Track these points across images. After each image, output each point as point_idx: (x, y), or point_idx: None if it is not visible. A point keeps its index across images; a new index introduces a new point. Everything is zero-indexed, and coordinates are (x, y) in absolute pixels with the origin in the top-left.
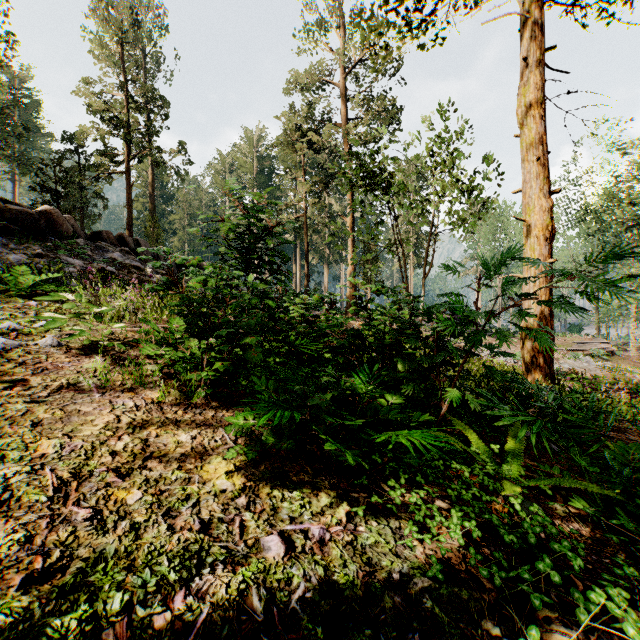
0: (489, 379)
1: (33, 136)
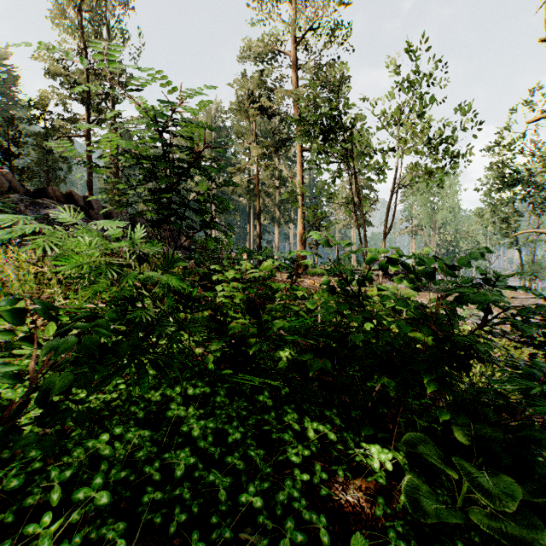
0: (493, 367)
1: (11, 108)
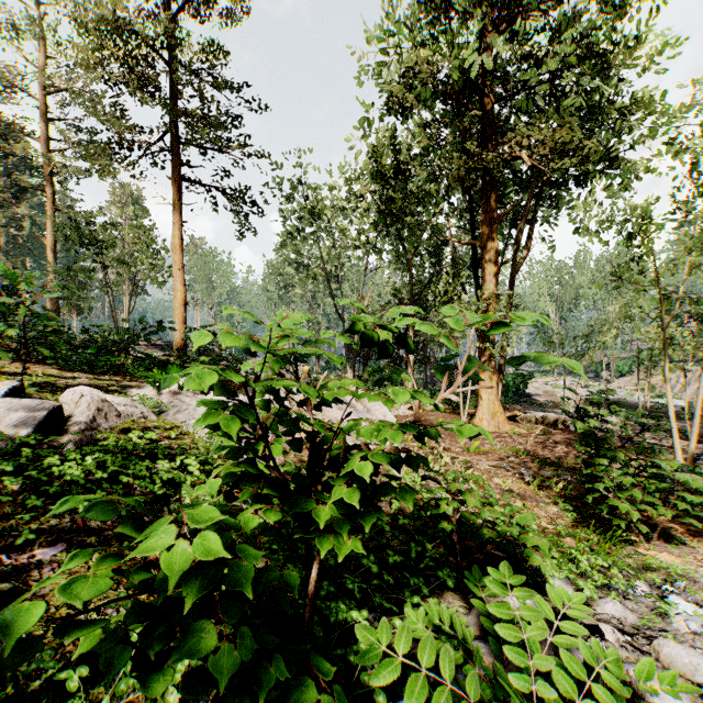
0: None
1: None
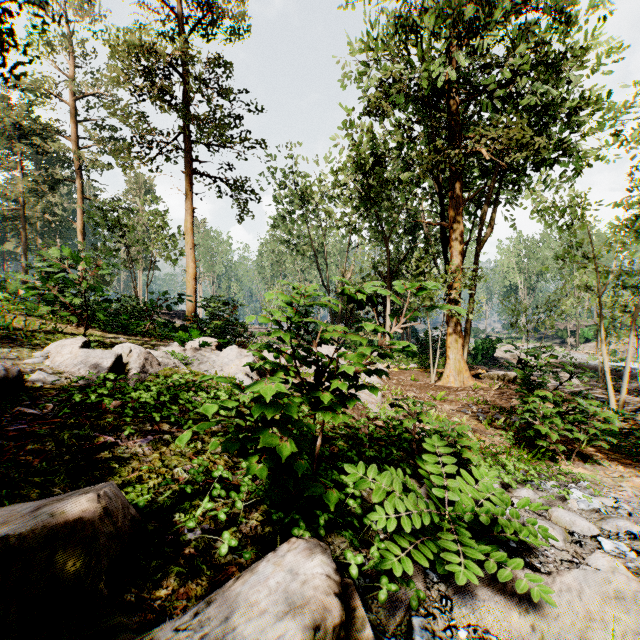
0: None
1: None
